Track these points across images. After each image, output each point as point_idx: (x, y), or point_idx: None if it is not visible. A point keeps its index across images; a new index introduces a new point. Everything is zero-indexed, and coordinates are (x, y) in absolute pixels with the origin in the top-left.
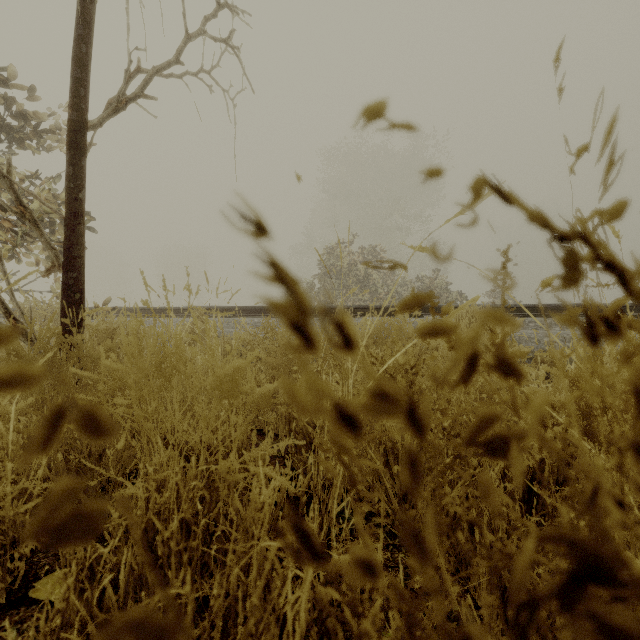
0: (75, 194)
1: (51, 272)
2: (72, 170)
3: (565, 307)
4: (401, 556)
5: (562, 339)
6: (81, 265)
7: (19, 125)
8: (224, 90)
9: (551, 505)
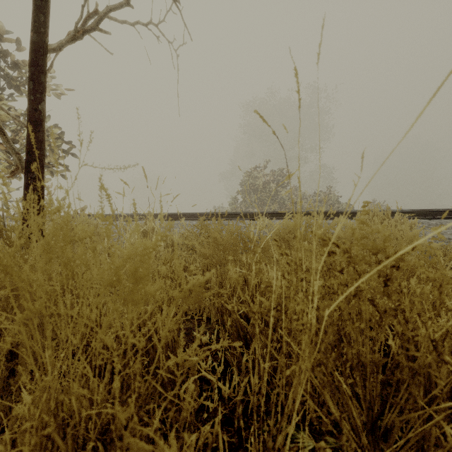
0: (35, 105)
1: (15, 173)
2: (32, 84)
3: (445, 211)
4: None
5: None
6: (40, 167)
7: (19, 76)
8: (169, 41)
9: None
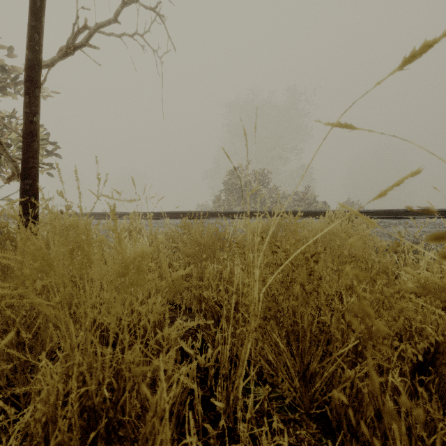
0: (30, 118)
1: (11, 180)
2: (28, 98)
3: (405, 212)
4: (303, 433)
5: (408, 234)
6: (35, 174)
7: (3, 77)
8: (154, 50)
9: (441, 384)
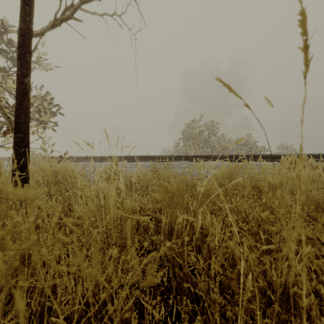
0: (21, 79)
1: (6, 134)
2: (19, 62)
3: None
4: None
5: None
6: (25, 128)
7: None
8: (129, 28)
9: None
